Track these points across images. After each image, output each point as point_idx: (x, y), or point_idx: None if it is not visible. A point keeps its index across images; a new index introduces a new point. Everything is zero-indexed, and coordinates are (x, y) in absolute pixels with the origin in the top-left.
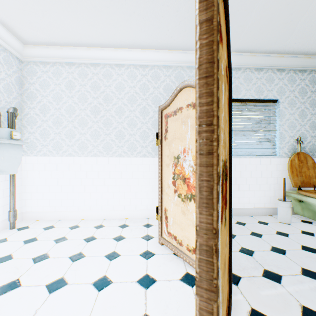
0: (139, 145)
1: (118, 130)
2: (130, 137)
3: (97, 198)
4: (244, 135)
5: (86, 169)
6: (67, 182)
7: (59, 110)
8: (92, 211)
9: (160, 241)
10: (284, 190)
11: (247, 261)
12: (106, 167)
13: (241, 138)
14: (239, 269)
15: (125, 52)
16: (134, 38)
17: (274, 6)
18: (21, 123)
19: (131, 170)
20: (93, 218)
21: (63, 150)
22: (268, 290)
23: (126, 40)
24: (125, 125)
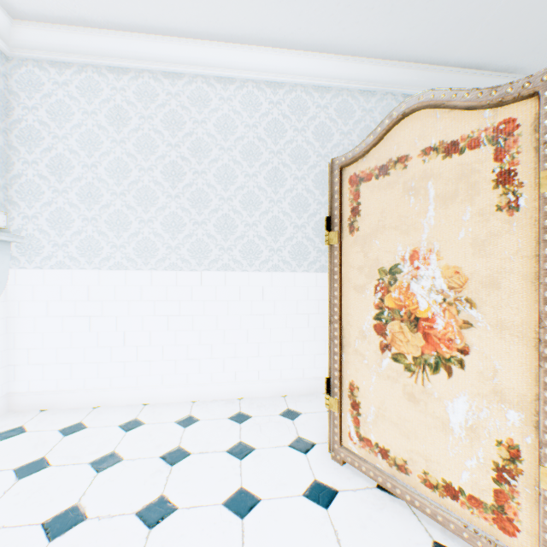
0: (265, 247)
1: (221, 214)
2: (246, 230)
3: (177, 357)
4: None
5: (152, 296)
6: (112, 325)
7: (94, 169)
8: (167, 385)
9: (338, 456)
10: None
11: None
12: (196, 292)
13: None
14: None
15: (237, 52)
16: (261, 20)
17: None
18: (6, 194)
19: (248, 297)
20: (168, 401)
21: (102, 257)
22: None
23: (243, 24)
24: (236, 204)
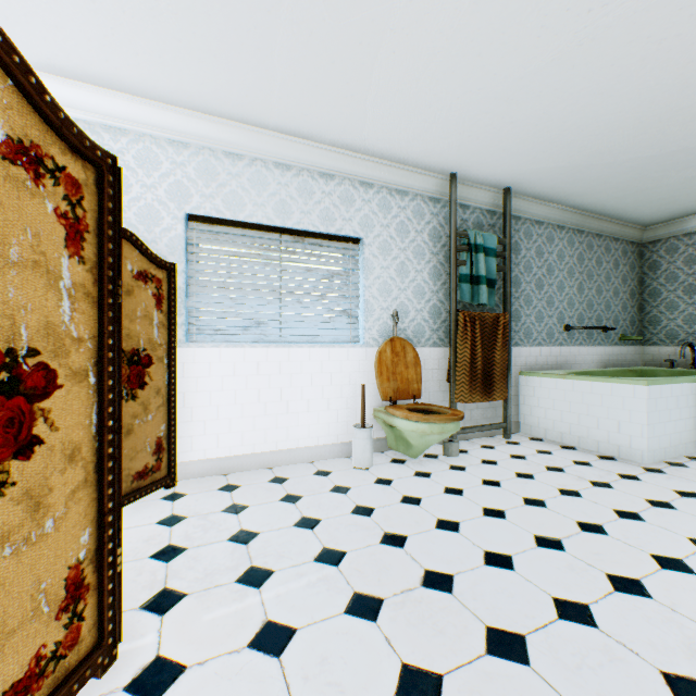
0: None
1: None
2: None
3: None
4: (301, 302)
5: None
6: None
7: None
8: None
9: None
10: (363, 407)
11: (228, 557)
12: None
13: (294, 309)
14: (198, 578)
15: None
16: None
17: (311, 59)
18: None
19: None
20: None
21: None
22: (224, 608)
23: None
24: None
